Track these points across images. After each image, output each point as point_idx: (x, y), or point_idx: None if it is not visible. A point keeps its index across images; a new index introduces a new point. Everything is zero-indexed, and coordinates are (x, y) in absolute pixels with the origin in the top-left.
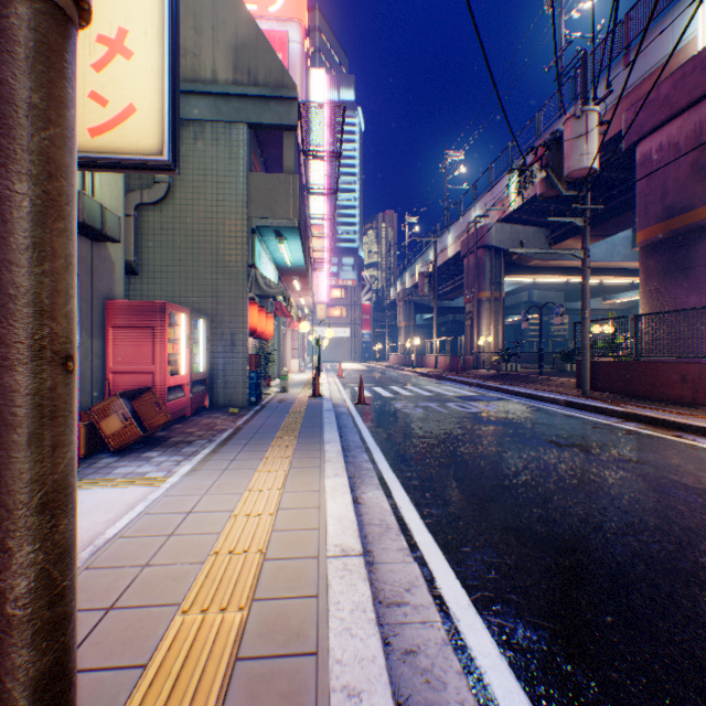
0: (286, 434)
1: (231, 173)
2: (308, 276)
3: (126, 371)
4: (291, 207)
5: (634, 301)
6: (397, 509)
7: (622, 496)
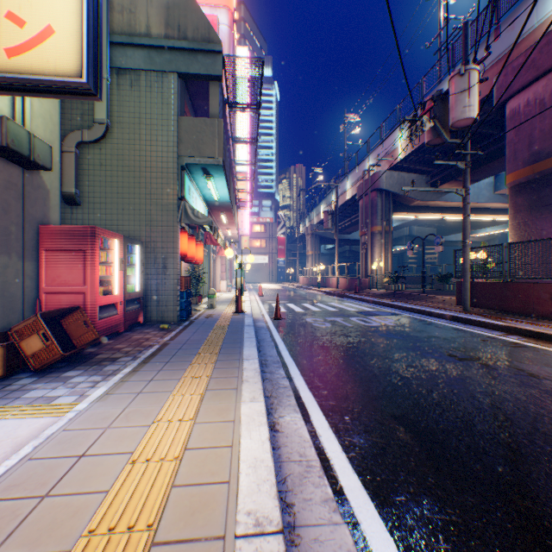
0: (208, 350)
1: (163, 117)
2: (233, 211)
3: (58, 291)
4: (216, 148)
5: (491, 235)
6: (317, 437)
7: (543, 419)
